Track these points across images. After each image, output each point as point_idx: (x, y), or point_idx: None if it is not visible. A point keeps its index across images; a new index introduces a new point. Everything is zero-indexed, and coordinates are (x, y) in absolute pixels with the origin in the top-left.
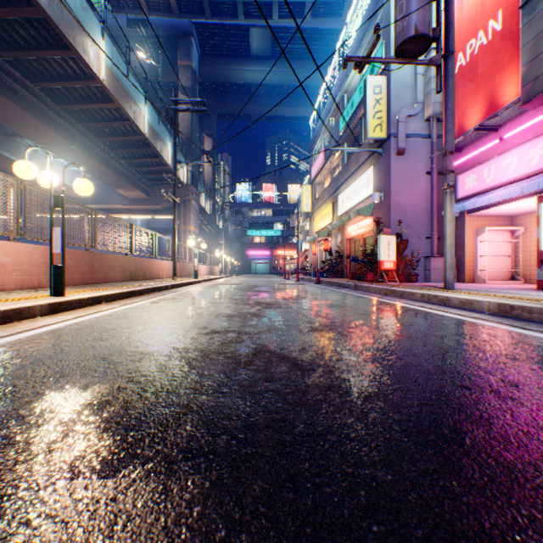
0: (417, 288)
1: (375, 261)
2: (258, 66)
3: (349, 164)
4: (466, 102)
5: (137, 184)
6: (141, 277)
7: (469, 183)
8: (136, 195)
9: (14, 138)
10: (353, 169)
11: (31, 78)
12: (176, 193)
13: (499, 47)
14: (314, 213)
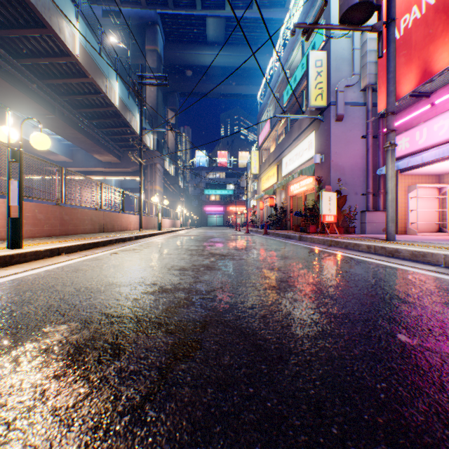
0: (359, 240)
1: (317, 215)
2: (213, 51)
3: (293, 131)
4: (400, 71)
5: (110, 150)
6: (110, 229)
7: (402, 145)
8: (109, 159)
9: (4, 110)
10: (296, 135)
11: (15, 55)
12: (141, 156)
13: (433, 19)
14: (261, 174)
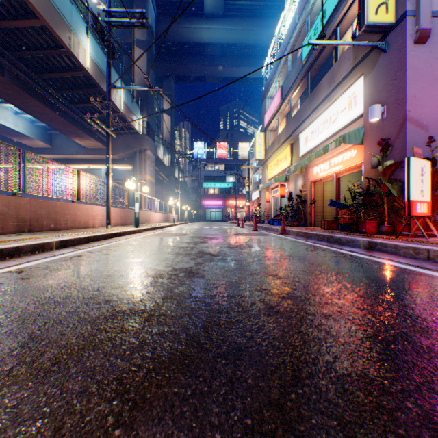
0: None
1: (379, 204)
2: (211, 24)
3: (318, 90)
4: None
5: (90, 132)
6: (46, 227)
7: None
8: (92, 145)
9: None
10: (324, 94)
11: None
12: (109, 123)
13: None
14: (267, 160)
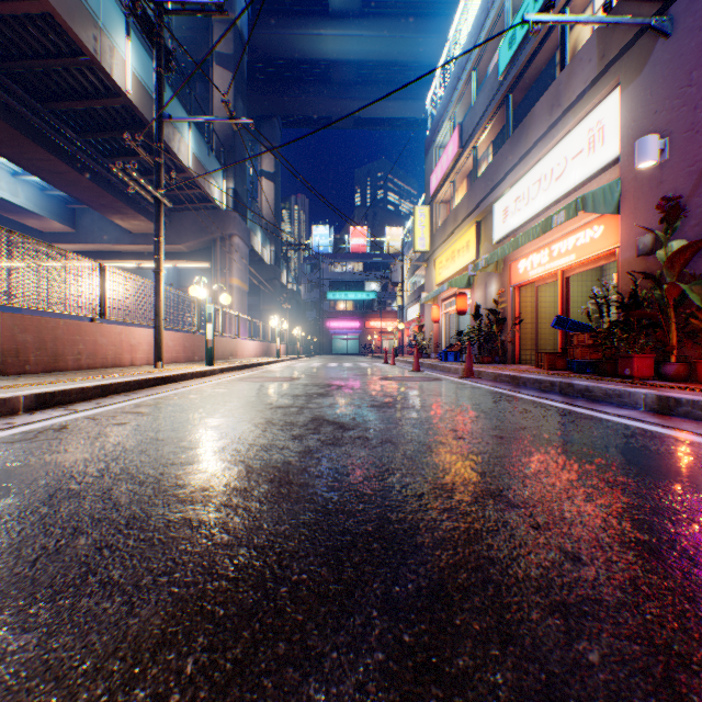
0: None
1: (661, 322)
2: (341, 28)
3: (529, 123)
4: None
5: (139, 206)
6: (36, 366)
7: None
8: (143, 227)
9: None
10: (541, 129)
11: None
12: (160, 182)
13: None
14: (435, 251)
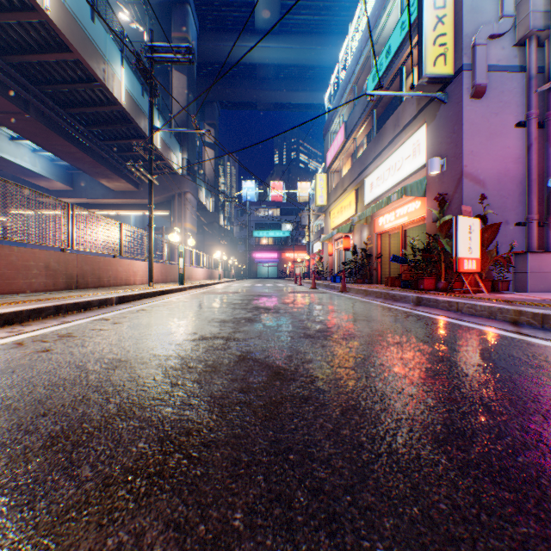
0: None
1: (437, 260)
2: (264, 42)
3: (383, 132)
4: None
5: (121, 173)
6: (91, 284)
7: None
8: (122, 187)
9: None
10: (389, 138)
11: None
12: (152, 170)
13: None
14: (330, 206)
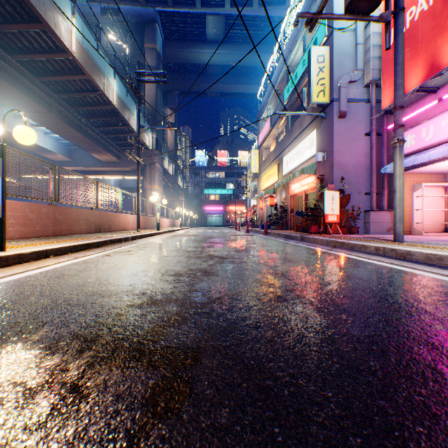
0: (365, 241)
1: (319, 215)
2: (213, 49)
3: (293, 129)
4: (405, 66)
5: (108, 149)
6: (106, 229)
7: (407, 143)
8: (108, 159)
9: (0, 108)
10: (297, 133)
11: (10, 51)
12: (139, 154)
13: (441, 10)
14: (261, 174)
